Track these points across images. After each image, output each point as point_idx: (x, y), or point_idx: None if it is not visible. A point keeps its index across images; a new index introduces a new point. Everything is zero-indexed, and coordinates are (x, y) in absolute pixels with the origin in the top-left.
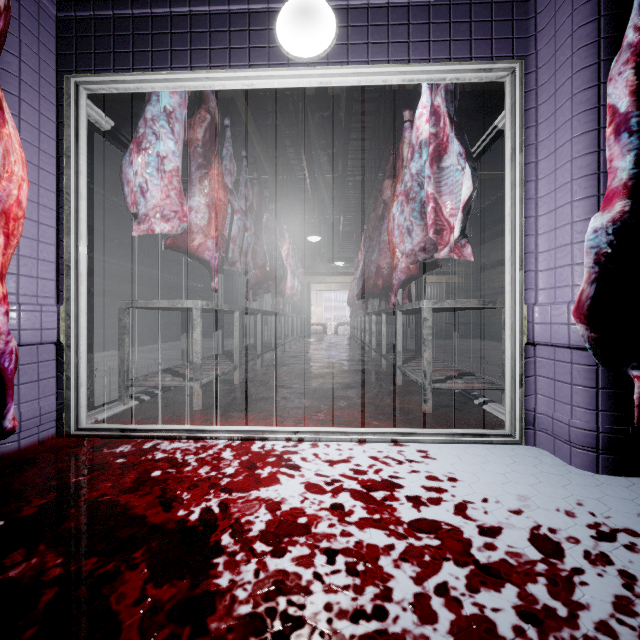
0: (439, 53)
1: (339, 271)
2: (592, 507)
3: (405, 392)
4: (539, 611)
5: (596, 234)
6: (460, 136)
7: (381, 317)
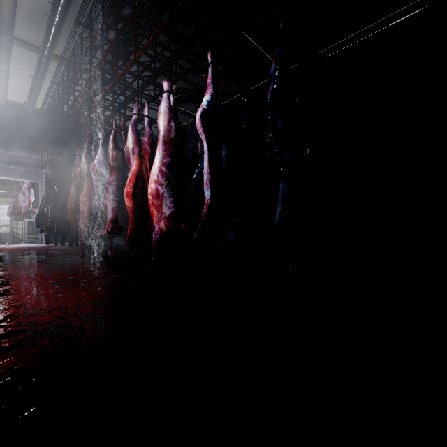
0: (24, 178)
1: (1, 194)
2: (40, 245)
3: (24, 242)
4: (22, 247)
5: (35, 215)
6: (33, 187)
7: (20, 222)
